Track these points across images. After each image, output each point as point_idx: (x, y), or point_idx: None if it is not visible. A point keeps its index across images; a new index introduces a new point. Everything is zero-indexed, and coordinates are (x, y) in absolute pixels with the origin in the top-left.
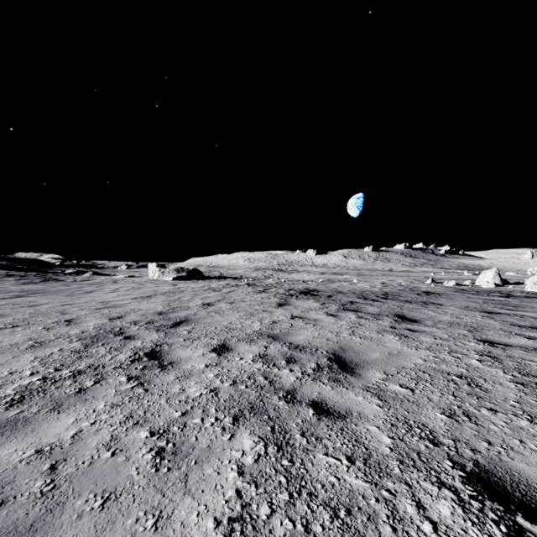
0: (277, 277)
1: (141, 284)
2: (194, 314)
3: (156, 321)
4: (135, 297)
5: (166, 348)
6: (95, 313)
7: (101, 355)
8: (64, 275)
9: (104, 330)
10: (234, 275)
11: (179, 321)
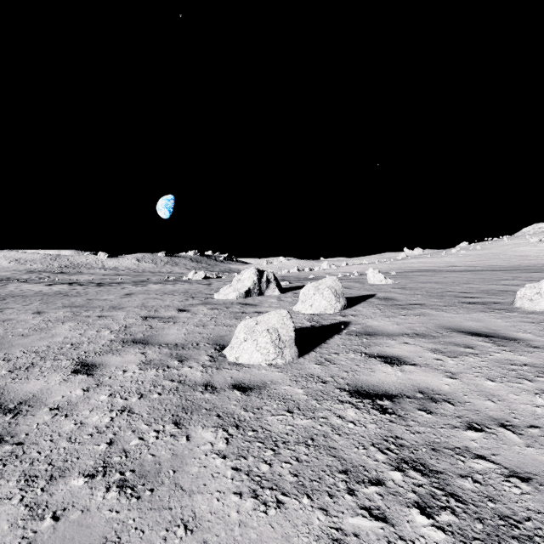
0: (54, 278)
1: None
2: None
3: None
4: None
5: None
6: None
7: None
8: None
9: None
10: None
11: None
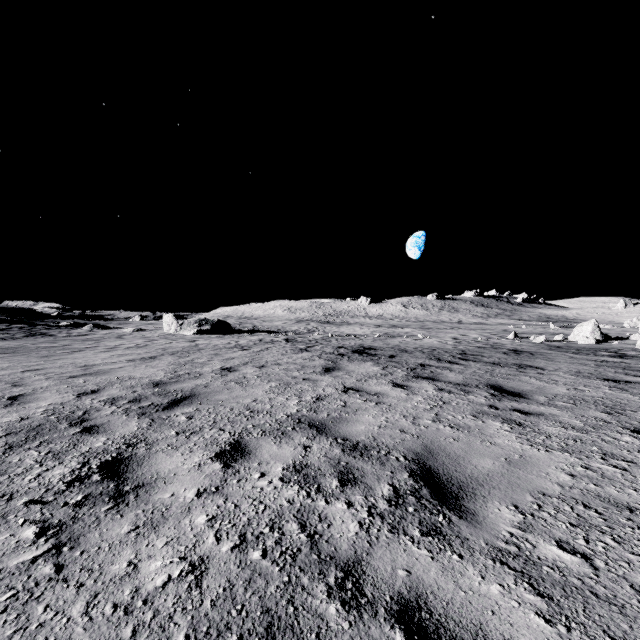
0: (323, 330)
1: (150, 340)
2: (205, 385)
3: (145, 398)
4: (133, 358)
5: (141, 452)
6: (62, 384)
7: (23, 469)
8: (56, 328)
9: (58, 414)
10: (270, 328)
11: (179, 398)
